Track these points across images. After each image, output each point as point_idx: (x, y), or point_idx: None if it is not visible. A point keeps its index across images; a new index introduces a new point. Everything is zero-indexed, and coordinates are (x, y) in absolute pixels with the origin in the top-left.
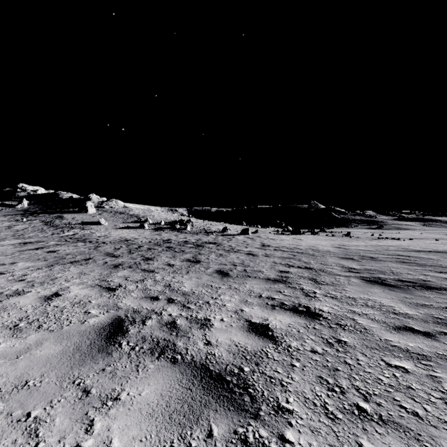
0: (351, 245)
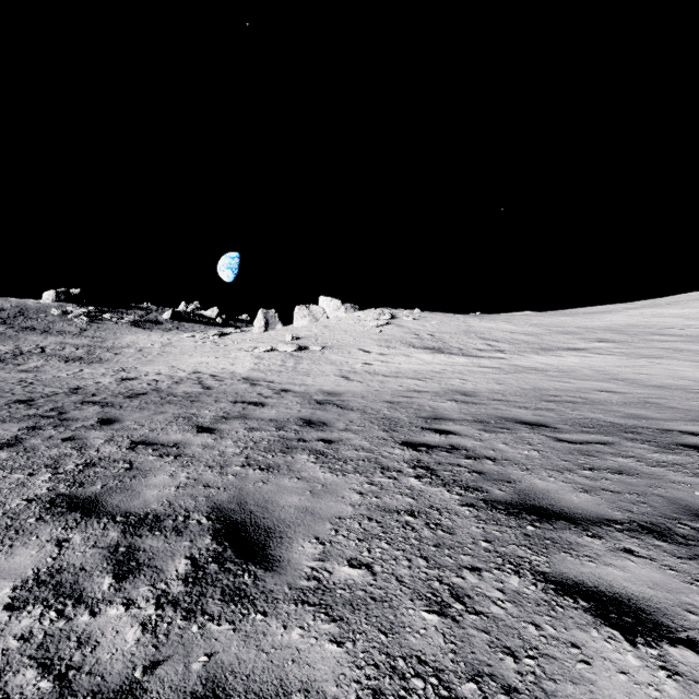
0: None
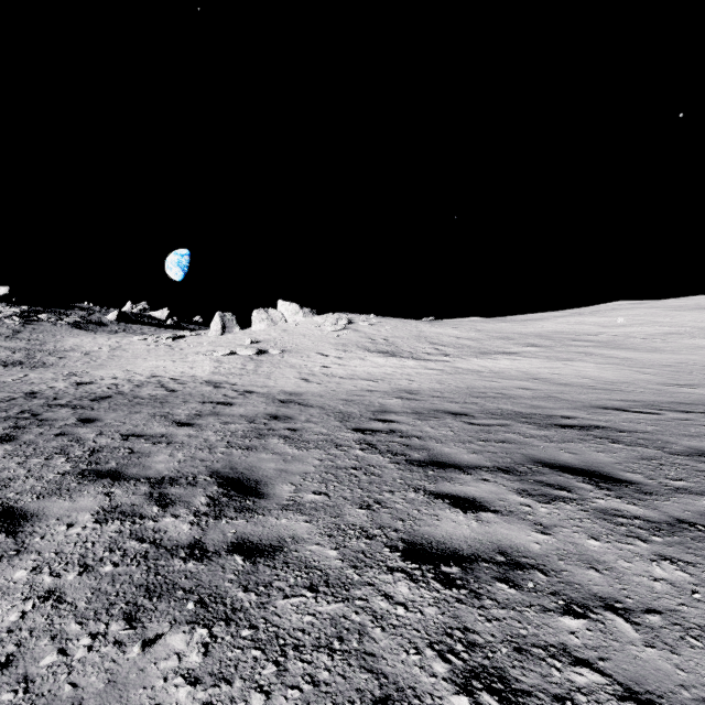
0: None
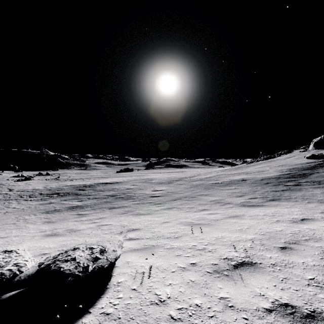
0: (50, 185)
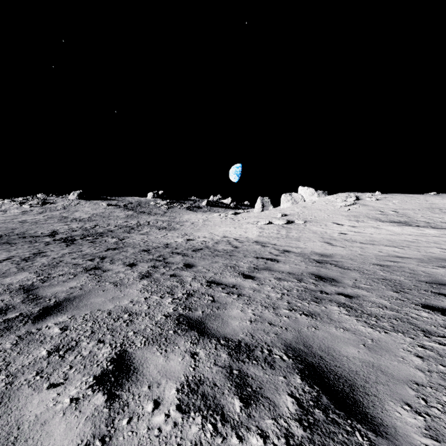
0: None
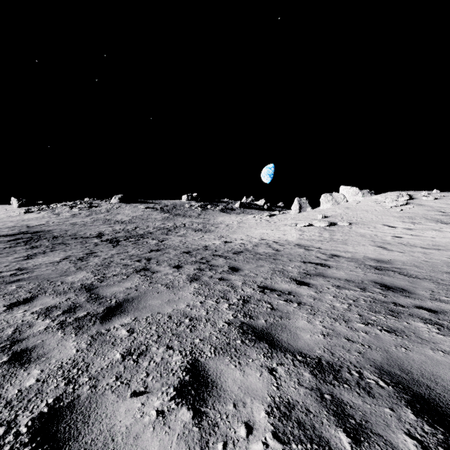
0: None
